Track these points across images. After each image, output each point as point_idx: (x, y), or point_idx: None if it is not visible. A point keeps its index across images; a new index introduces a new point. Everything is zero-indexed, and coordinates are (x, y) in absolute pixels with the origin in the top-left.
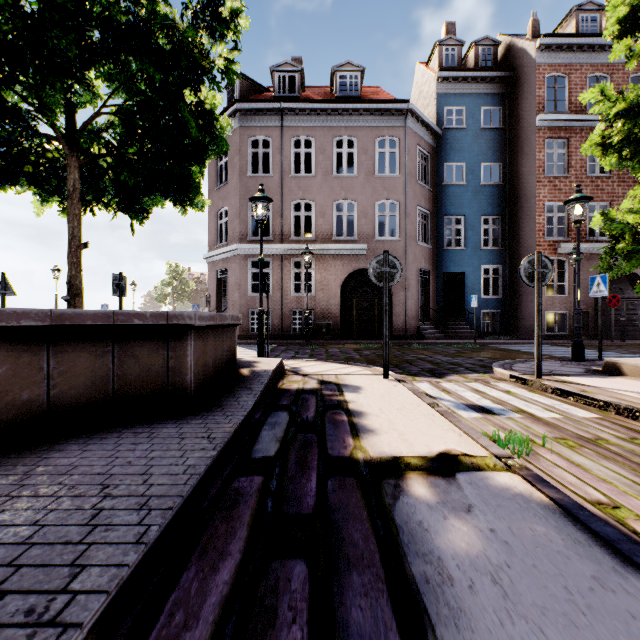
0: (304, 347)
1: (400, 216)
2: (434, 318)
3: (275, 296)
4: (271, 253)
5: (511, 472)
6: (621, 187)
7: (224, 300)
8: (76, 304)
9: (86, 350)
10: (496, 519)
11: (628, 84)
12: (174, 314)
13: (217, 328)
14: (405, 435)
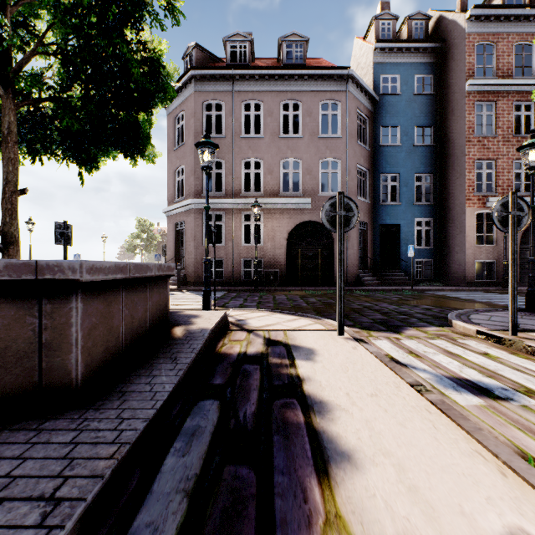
0: (253, 294)
1: (341, 173)
2: (372, 266)
3: (227, 246)
4: (223, 207)
5: None
6: None
7: (181, 250)
8: (10, 253)
9: None
10: None
11: None
12: (47, 264)
13: (135, 281)
14: (407, 472)
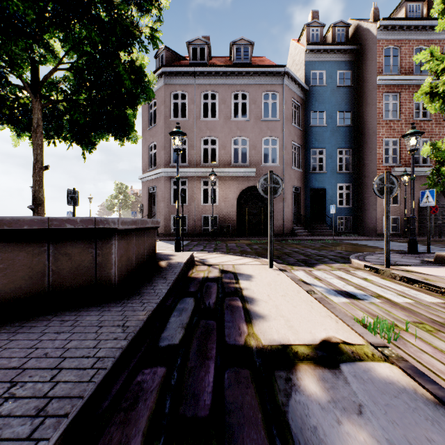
0: (210, 242)
1: (279, 148)
2: (303, 221)
3: (190, 206)
4: (187, 175)
5: (389, 363)
6: (438, 127)
7: (153, 208)
8: (39, 211)
9: (24, 250)
10: (389, 424)
11: (443, 54)
12: (100, 220)
13: (139, 230)
14: (290, 321)
